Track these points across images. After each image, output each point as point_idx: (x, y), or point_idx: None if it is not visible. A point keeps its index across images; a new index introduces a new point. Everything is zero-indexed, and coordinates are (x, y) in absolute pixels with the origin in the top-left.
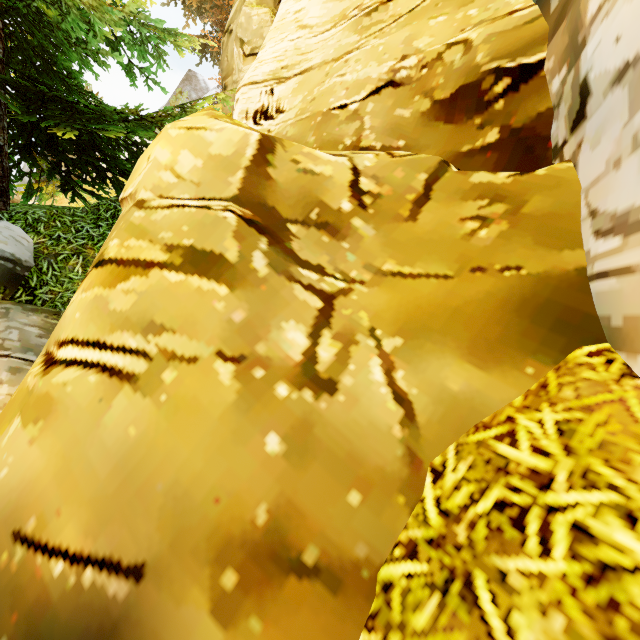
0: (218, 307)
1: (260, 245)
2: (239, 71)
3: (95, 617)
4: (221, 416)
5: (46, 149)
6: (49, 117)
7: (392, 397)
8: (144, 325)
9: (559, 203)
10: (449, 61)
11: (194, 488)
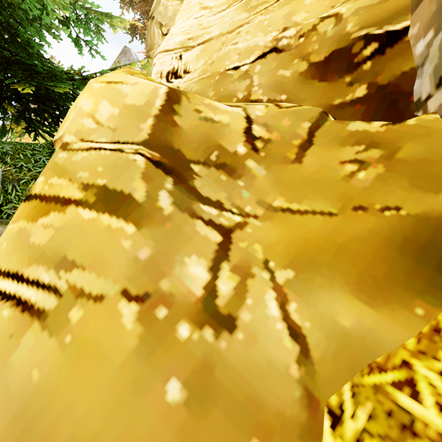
0: (125, 245)
1: (166, 185)
2: (159, 46)
3: None
4: (121, 365)
5: (13, 100)
6: (14, 76)
7: (288, 333)
8: (57, 260)
9: (431, 150)
10: (322, 31)
11: None
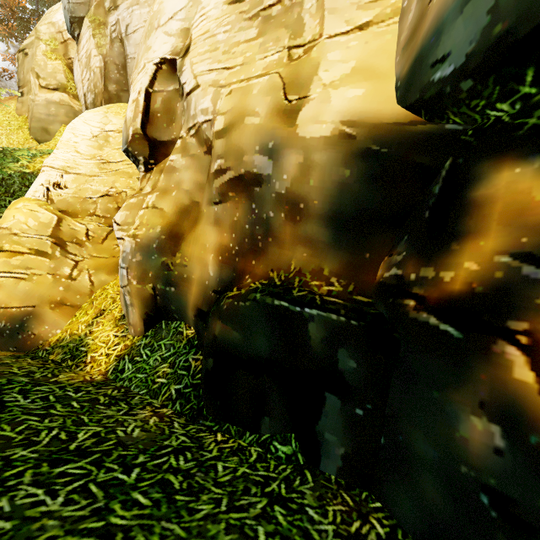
0: (47, 264)
1: (58, 249)
2: (36, 95)
3: (26, 313)
4: (50, 284)
5: None
6: None
7: (89, 281)
8: (25, 268)
9: None
10: (123, 196)
11: (45, 295)
